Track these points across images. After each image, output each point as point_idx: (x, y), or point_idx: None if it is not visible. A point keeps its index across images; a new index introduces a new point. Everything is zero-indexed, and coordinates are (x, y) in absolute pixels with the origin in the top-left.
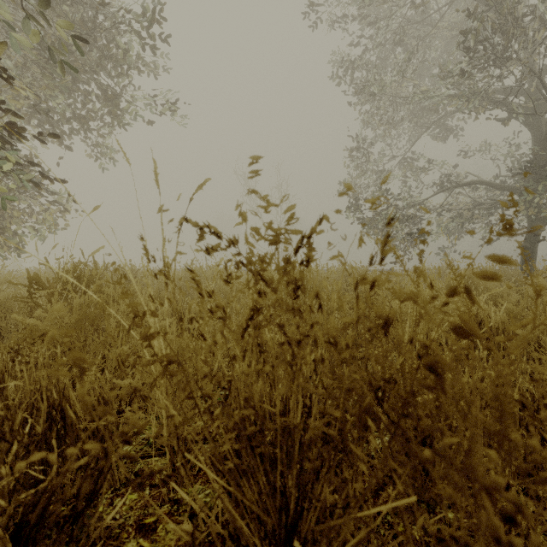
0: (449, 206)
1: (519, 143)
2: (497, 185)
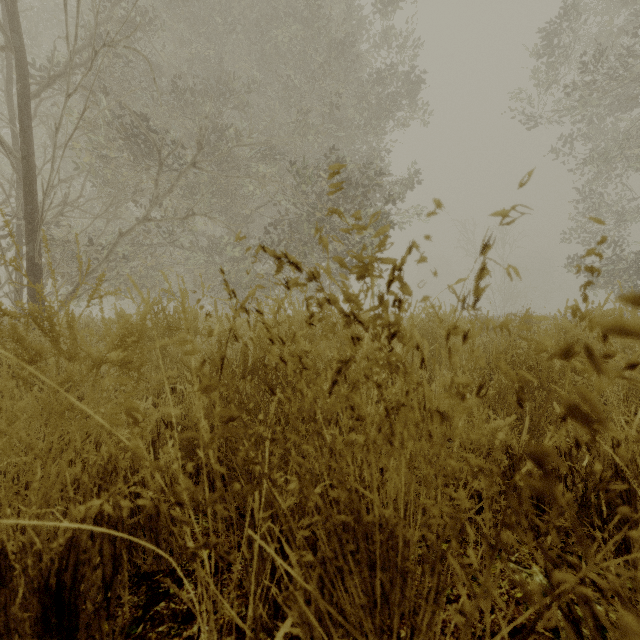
0: None
1: None
2: None
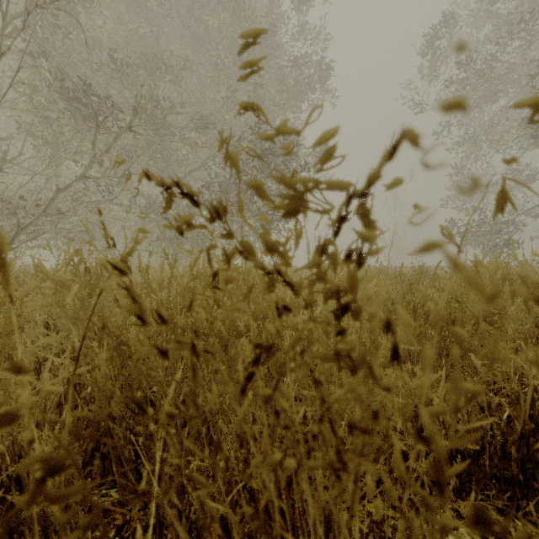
0: None
1: None
2: None
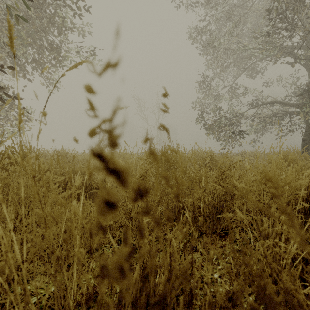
0: (257, 115)
1: (299, 78)
2: (287, 103)
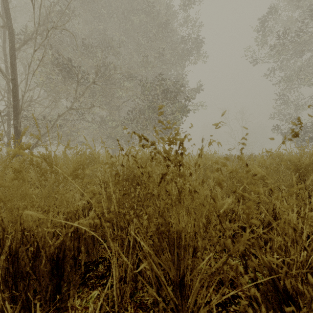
0: None
1: None
2: None
